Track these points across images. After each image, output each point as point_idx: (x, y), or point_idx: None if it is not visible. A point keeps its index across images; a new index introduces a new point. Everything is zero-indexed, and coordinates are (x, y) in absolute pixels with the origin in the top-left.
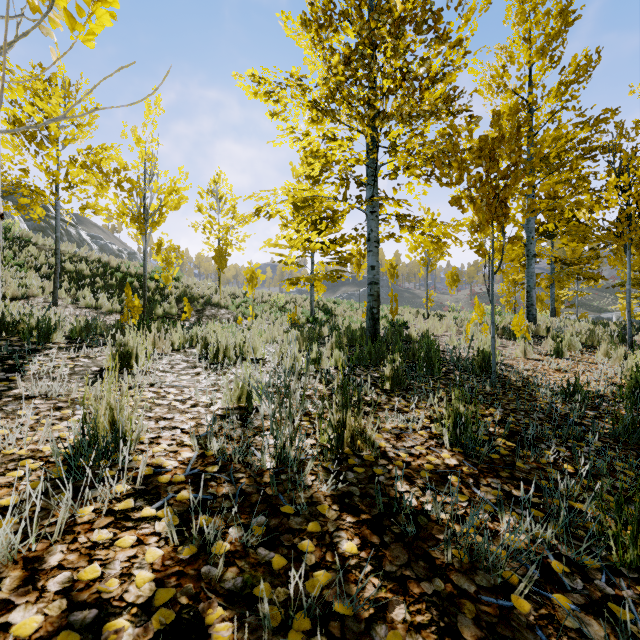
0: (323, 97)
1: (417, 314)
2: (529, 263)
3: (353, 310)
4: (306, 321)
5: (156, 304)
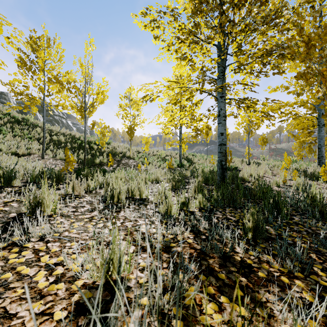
0: (189, 19)
1: (242, 162)
2: (320, 130)
3: (204, 159)
4: (177, 166)
5: (96, 157)
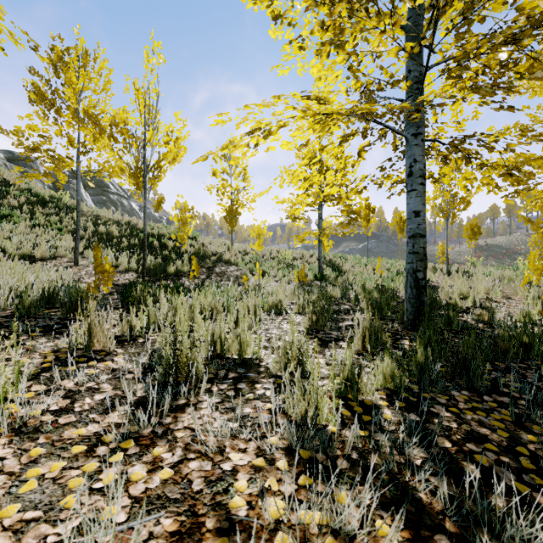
0: None
1: (433, 270)
2: None
3: (361, 266)
4: (314, 278)
5: (170, 262)
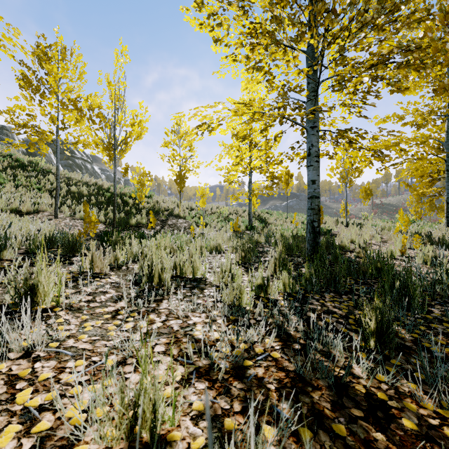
0: (265, 11)
1: (336, 222)
2: None
3: (282, 219)
4: (245, 228)
5: (131, 216)
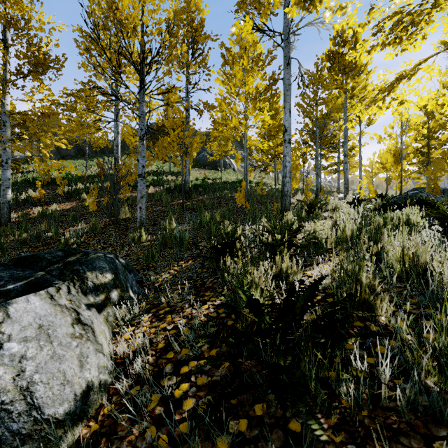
0: None
1: None
2: None
3: None
4: None
5: None
